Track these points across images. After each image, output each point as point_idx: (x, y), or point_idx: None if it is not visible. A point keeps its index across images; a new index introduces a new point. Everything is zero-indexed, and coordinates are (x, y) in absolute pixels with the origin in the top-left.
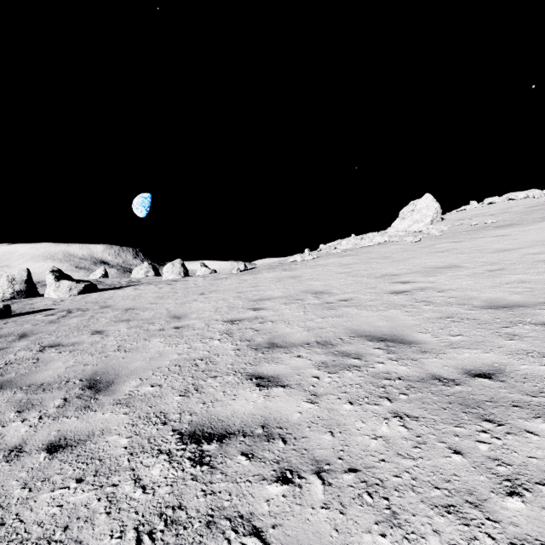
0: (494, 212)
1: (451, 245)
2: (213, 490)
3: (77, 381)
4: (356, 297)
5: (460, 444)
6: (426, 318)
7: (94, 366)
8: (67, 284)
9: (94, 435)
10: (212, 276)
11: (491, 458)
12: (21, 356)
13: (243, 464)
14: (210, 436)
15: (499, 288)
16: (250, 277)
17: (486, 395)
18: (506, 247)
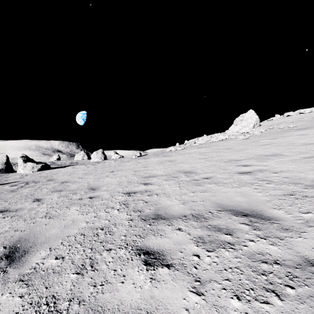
0: (292, 121)
1: (270, 141)
2: None
3: (1, 248)
4: (214, 176)
5: None
6: (272, 194)
7: (21, 232)
8: (31, 165)
9: None
10: (120, 159)
11: None
12: None
13: None
14: None
15: None
16: (143, 160)
17: None
18: (309, 142)
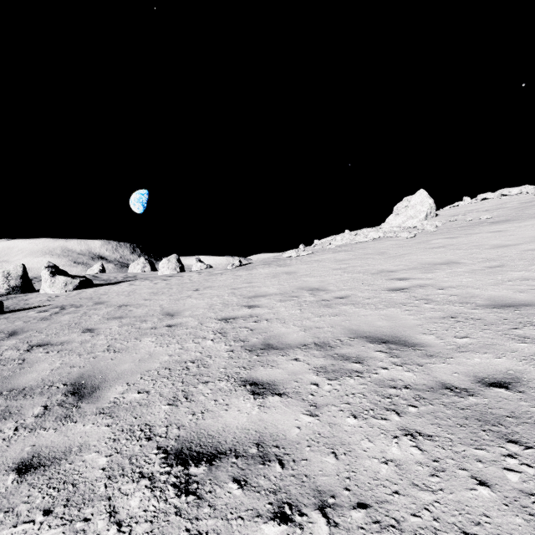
0: (488, 208)
1: (447, 241)
2: (199, 530)
3: (60, 385)
4: (353, 294)
5: (485, 472)
6: (428, 317)
7: (81, 368)
8: (63, 280)
9: (71, 452)
10: (207, 271)
11: (525, 492)
12: (7, 356)
13: (234, 494)
14: (199, 456)
15: (501, 285)
16: (245, 272)
17: (506, 409)
18: (503, 243)
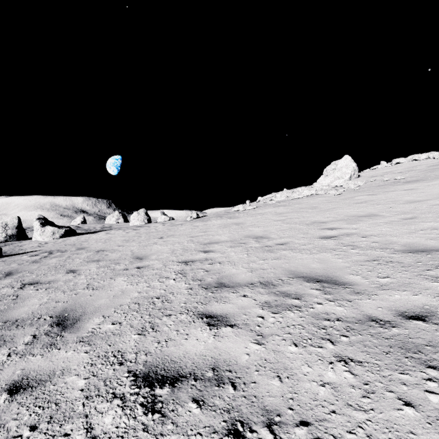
0: (401, 170)
1: (368, 197)
2: None
3: (47, 317)
4: (291, 241)
5: (409, 394)
6: (354, 260)
7: (65, 303)
8: (51, 230)
9: (55, 375)
10: (170, 222)
11: None
12: (4, 293)
13: (193, 413)
14: (163, 379)
15: (415, 234)
16: (201, 223)
17: (424, 339)
18: (415, 199)
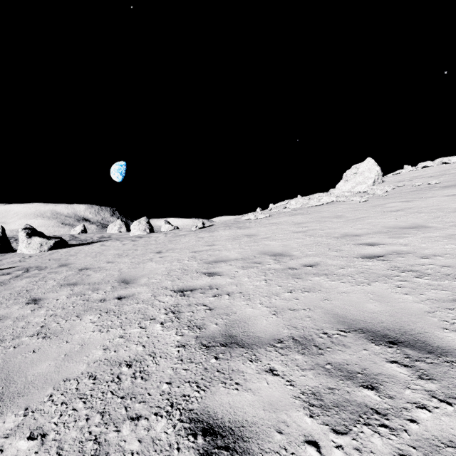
0: (432, 174)
1: (403, 204)
2: None
3: None
4: (322, 262)
5: None
6: (433, 299)
7: None
8: (38, 241)
9: None
10: (173, 233)
11: None
12: None
13: None
14: None
15: None
16: (207, 234)
17: None
18: None
